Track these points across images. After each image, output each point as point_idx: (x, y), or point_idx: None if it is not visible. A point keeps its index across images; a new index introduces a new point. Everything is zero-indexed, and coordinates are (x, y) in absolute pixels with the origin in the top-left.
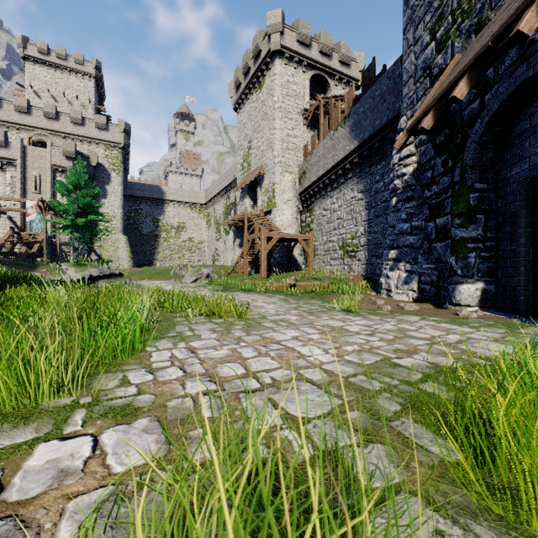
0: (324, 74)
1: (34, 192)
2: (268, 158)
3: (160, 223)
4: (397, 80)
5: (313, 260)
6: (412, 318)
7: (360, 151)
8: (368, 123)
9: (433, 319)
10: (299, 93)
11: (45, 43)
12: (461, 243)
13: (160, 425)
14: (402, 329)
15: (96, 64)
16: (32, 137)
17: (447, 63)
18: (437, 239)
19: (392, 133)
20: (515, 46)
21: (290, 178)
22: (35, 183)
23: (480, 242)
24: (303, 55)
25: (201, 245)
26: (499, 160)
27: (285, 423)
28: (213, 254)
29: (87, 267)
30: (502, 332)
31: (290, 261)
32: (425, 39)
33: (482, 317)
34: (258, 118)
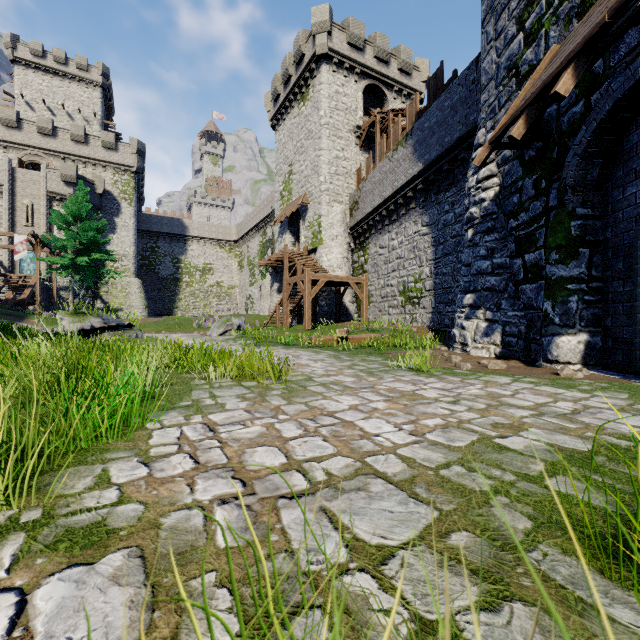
0: (381, 84)
1: (24, 224)
2: (313, 185)
3: (182, 264)
4: (471, 87)
5: (368, 308)
6: (501, 379)
7: (425, 175)
8: (435, 141)
9: (528, 380)
10: (350, 107)
11: (40, 43)
12: (560, 283)
13: (142, 567)
14: (493, 394)
15: (103, 70)
16: (23, 157)
17: (540, 58)
18: (526, 279)
19: (465, 152)
20: (639, 23)
21: (339, 209)
22: (27, 214)
23: (583, 282)
24: (356, 61)
25: (231, 291)
26: (608, 178)
27: (353, 558)
28: (246, 301)
29: (88, 317)
30: (625, 398)
31: (339, 309)
32: (510, 31)
33: (590, 377)
34: (301, 137)
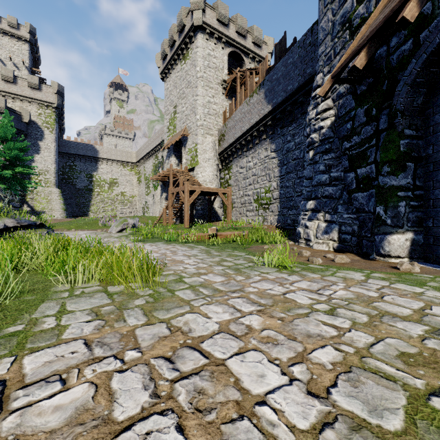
0: (240, 52)
1: None
2: (191, 121)
3: (94, 178)
4: (308, 48)
5: (231, 211)
6: (355, 275)
7: (273, 114)
8: (281, 89)
9: (378, 275)
10: (219, 66)
11: None
12: (391, 191)
13: None
14: (361, 296)
15: (30, 29)
16: None
17: (371, 11)
18: (358, 189)
19: (303, 97)
20: None
21: (211, 140)
22: None
23: (409, 191)
24: (222, 33)
25: (132, 199)
26: (429, 105)
27: None
28: (143, 206)
29: (2, 218)
30: None
31: (211, 212)
32: None
33: (425, 271)
34: (182, 86)
